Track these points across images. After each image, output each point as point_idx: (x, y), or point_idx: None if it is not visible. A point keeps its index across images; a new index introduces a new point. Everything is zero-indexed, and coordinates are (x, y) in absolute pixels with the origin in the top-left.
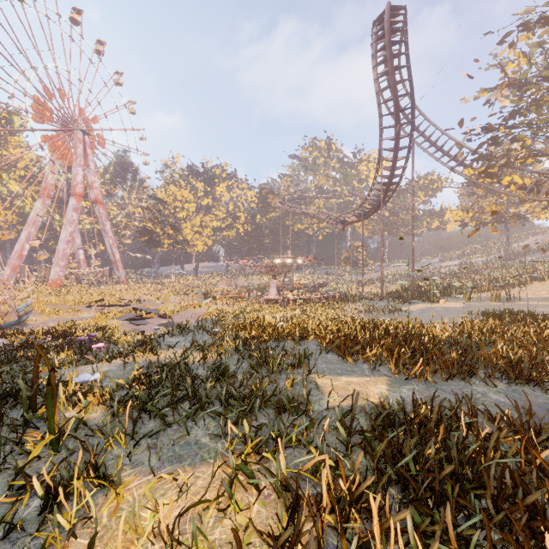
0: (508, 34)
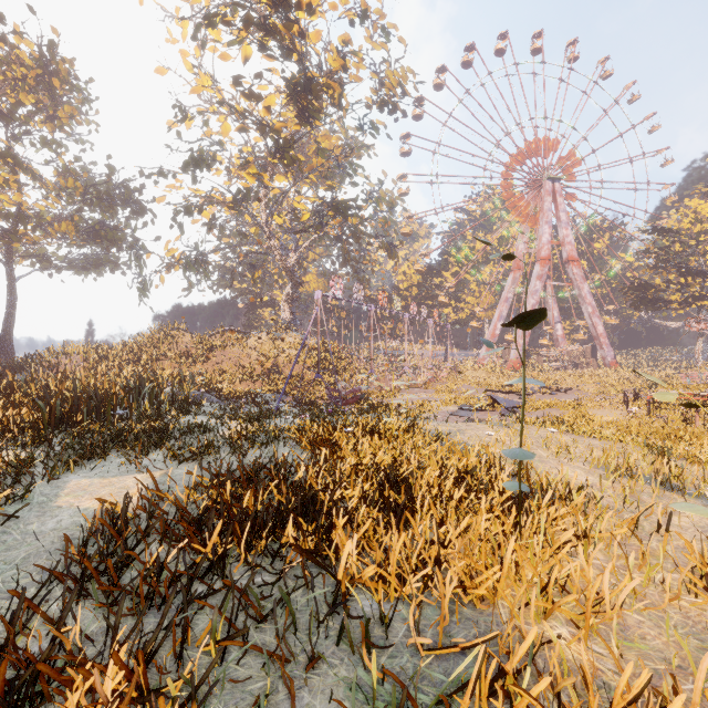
0: None
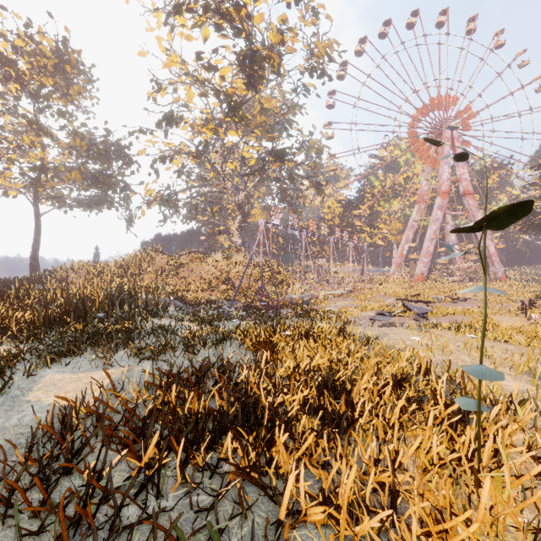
0: None
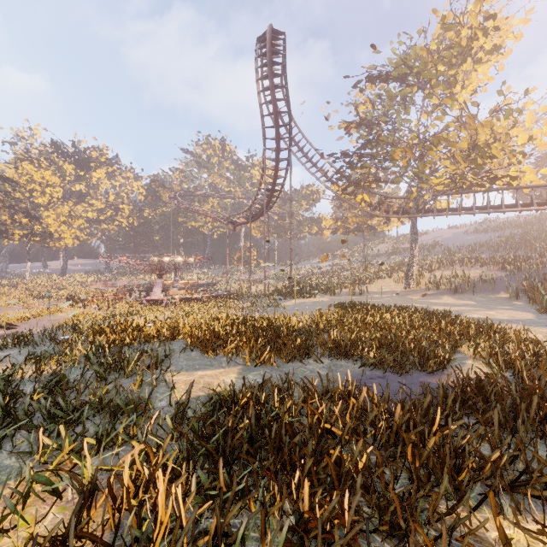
0: (359, 81)
